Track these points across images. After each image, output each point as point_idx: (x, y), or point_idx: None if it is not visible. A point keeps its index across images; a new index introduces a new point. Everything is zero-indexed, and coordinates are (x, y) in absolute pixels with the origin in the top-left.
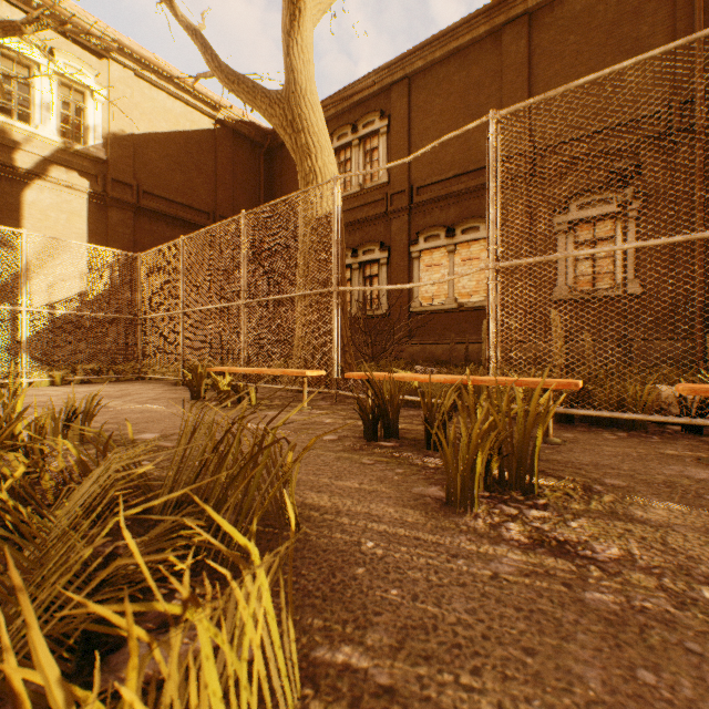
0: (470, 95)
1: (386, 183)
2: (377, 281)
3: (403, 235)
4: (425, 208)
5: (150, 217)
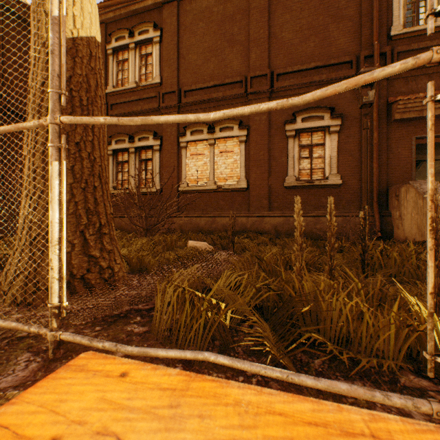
0: (226, 25)
1: (158, 83)
2: (151, 164)
3: (173, 128)
4: (192, 108)
5: None
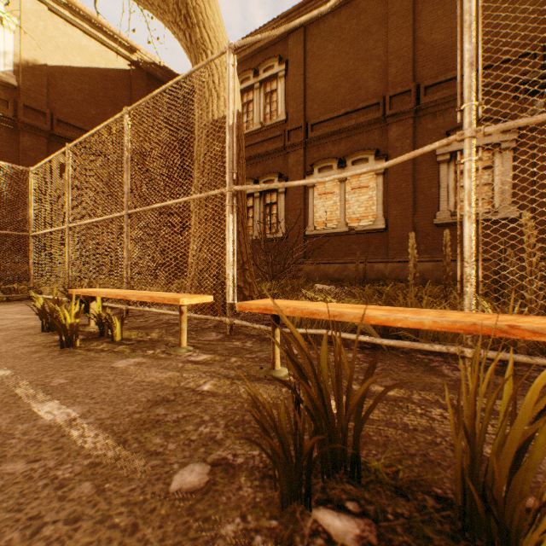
0: (359, 41)
1: (284, 121)
2: (276, 208)
3: (299, 166)
4: (319, 143)
5: (64, 145)
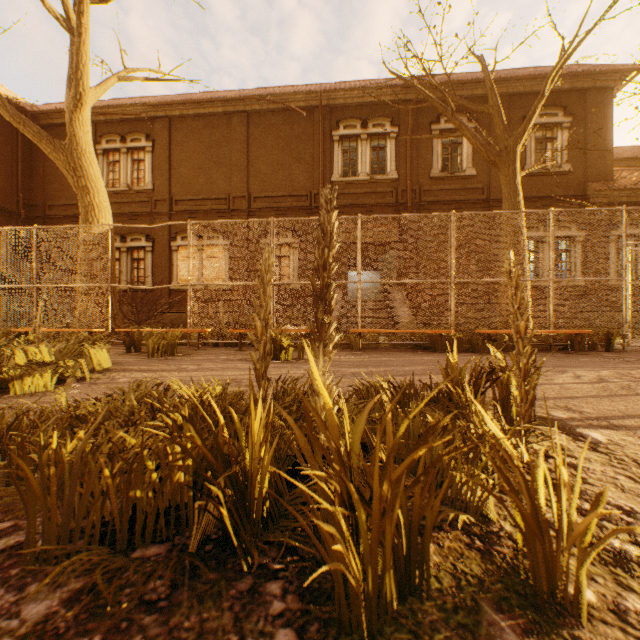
0: (213, 148)
1: (151, 190)
2: (144, 264)
3: (166, 232)
4: (183, 216)
5: None
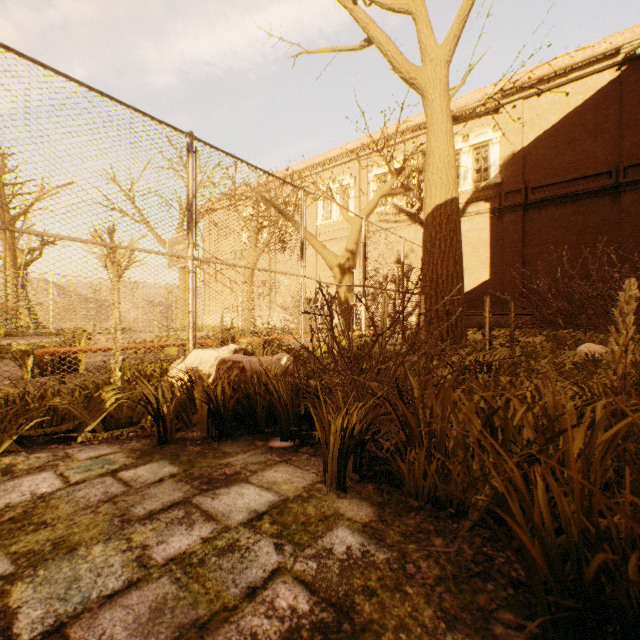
0: None
1: None
2: None
3: None
4: None
5: (537, 207)
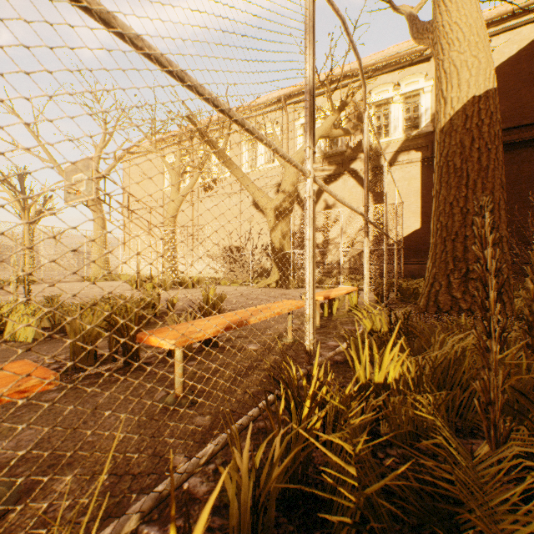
0: None
1: None
2: None
3: None
4: None
5: None
